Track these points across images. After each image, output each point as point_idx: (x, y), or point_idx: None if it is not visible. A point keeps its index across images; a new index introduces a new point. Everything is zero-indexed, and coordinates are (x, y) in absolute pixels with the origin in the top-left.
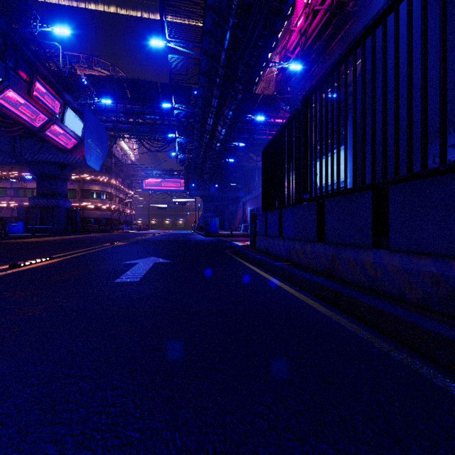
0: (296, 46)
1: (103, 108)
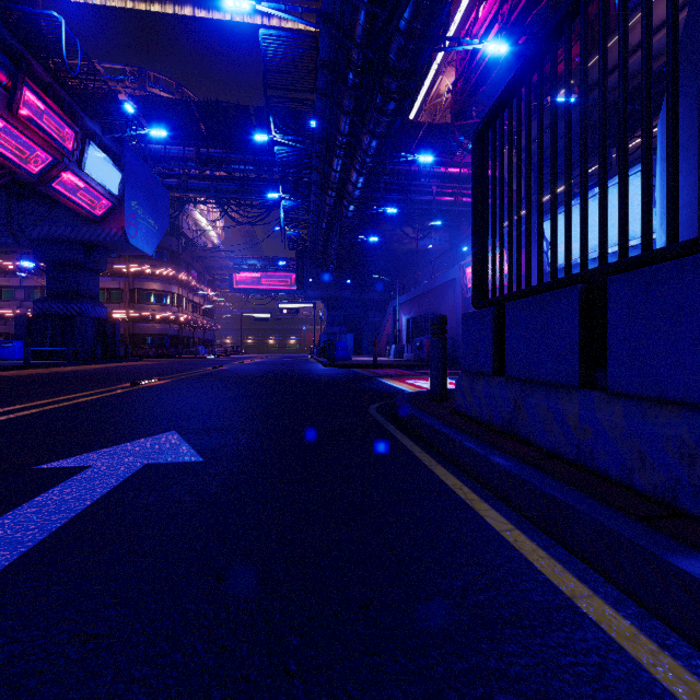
0: (490, 28)
1: (162, 154)
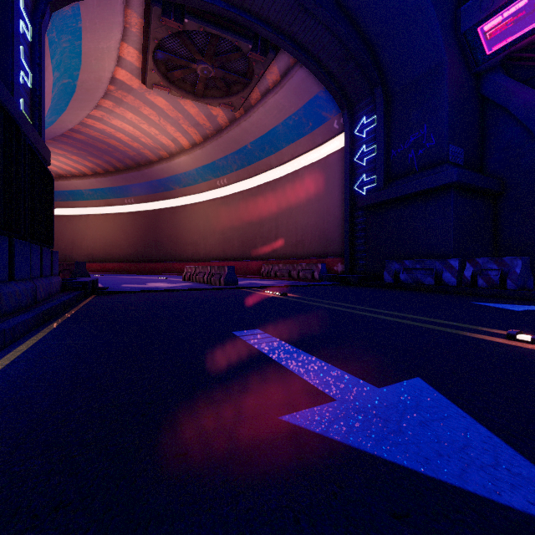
0: None
1: None
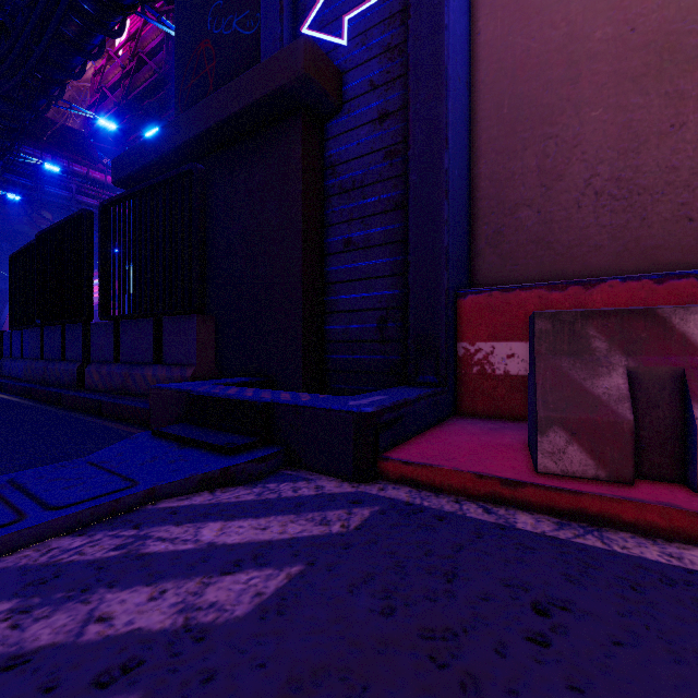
0: (120, 83)
1: None
